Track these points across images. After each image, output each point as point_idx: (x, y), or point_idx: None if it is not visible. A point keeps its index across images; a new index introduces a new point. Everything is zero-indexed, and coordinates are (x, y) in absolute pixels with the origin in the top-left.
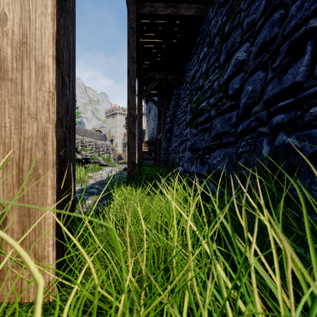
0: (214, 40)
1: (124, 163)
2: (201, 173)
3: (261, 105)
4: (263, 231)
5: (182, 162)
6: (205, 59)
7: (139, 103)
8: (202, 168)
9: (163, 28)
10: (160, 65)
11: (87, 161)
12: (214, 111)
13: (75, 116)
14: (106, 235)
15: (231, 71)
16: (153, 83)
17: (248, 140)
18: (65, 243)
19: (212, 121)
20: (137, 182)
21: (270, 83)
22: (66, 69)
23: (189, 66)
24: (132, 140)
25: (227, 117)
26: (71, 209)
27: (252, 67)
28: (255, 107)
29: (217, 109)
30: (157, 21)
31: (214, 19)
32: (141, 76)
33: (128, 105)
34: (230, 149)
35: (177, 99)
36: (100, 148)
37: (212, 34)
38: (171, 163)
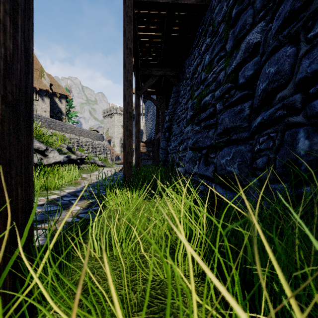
0: (218, 29)
1: (121, 164)
2: (205, 175)
3: (290, 88)
4: (316, 263)
5: (183, 162)
6: (208, 51)
7: (136, 101)
8: (206, 169)
9: (162, 20)
10: (158, 61)
11: (83, 161)
12: (220, 104)
13: (31, 90)
14: (89, 259)
15: (241, 57)
16: (151, 80)
17: (272, 134)
18: (1, 299)
19: (217, 115)
20: (134, 183)
21: (305, 58)
22: (3, 1)
23: (190, 61)
24: (129, 139)
25: (237, 109)
26: (21, 235)
27: (274, 44)
28: (281, 92)
29: (224, 102)
30: (155, 12)
31: (218, 6)
32: (139, 71)
33: (124, 100)
34: (243, 147)
35: (176, 97)
36: (97, 148)
37: (215, 22)
38: (170, 164)
